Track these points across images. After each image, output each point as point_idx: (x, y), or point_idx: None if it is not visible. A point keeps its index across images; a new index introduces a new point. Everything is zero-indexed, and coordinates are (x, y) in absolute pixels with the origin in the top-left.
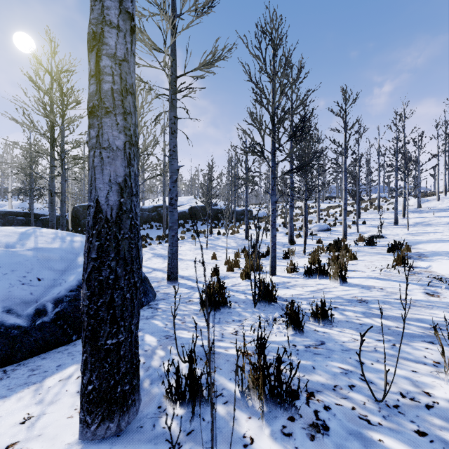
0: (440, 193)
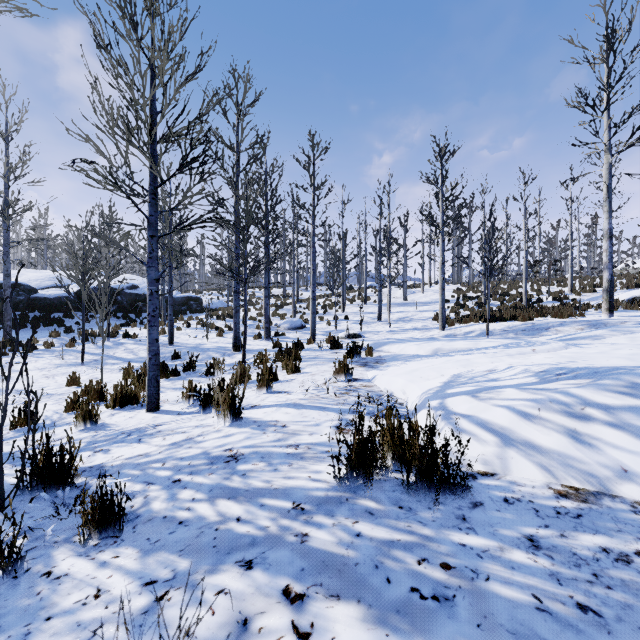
0: (427, 285)
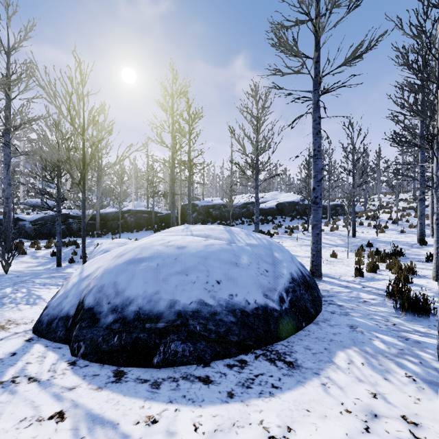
0: None
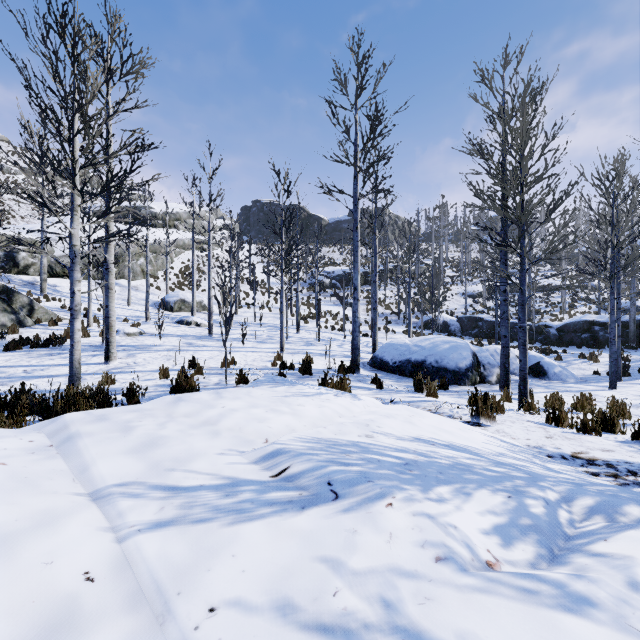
0: None
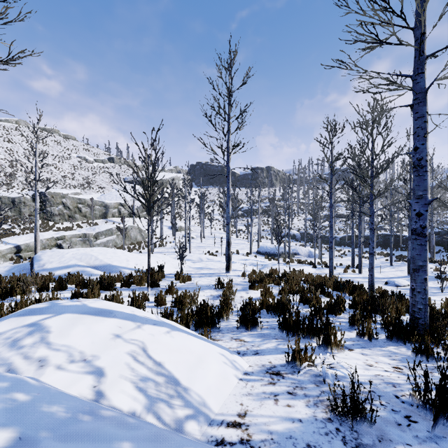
0: None
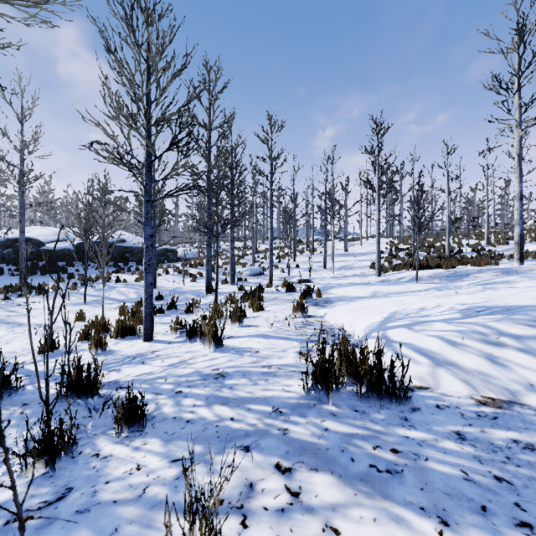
0: (364, 239)
